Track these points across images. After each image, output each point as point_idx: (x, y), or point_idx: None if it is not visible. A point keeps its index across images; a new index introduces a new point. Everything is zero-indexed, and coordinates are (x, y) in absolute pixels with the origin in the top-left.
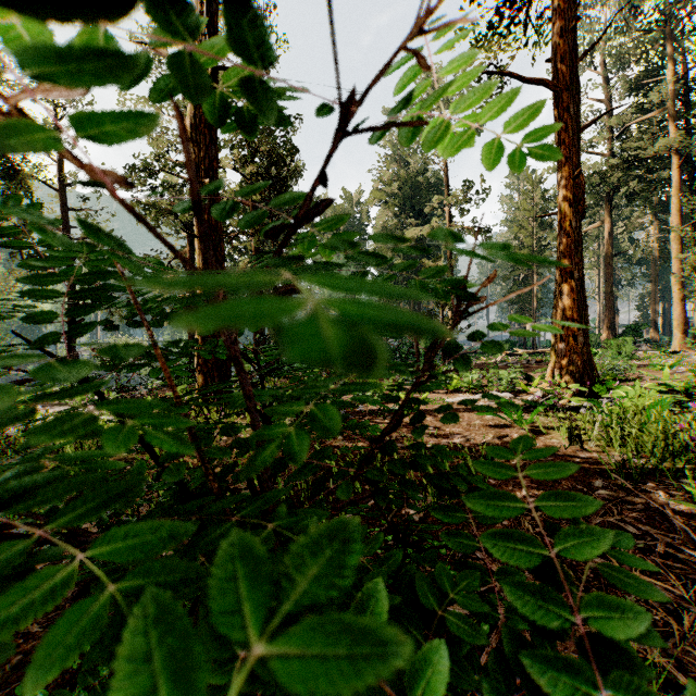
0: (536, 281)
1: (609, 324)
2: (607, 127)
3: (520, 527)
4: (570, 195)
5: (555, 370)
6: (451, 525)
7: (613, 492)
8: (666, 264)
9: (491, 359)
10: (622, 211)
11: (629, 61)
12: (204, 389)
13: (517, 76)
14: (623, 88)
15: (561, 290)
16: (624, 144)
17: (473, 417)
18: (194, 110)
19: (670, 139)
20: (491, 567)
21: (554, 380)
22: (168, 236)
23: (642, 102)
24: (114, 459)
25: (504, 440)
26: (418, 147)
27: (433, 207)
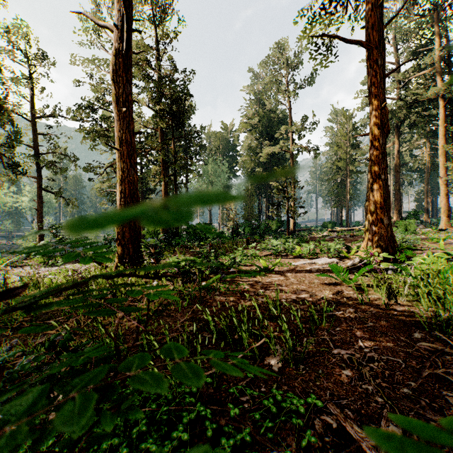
0: (349, 182)
1: (397, 211)
2: (396, 81)
3: (362, 379)
4: (378, 121)
5: (367, 242)
6: (305, 376)
7: (431, 343)
8: (433, 172)
9: (319, 234)
10: (405, 137)
11: (410, 37)
12: (122, 257)
13: (341, 38)
14: (407, 54)
15: (372, 187)
16: (408, 91)
17: (312, 276)
18: (115, 59)
19: (439, 88)
20: (344, 425)
21: (367, 249)
22: (105, 152)
23: (419, 64)
24: (49, 310)
25: (337, 296)
26: (271, 93)
27: (281, 133)
